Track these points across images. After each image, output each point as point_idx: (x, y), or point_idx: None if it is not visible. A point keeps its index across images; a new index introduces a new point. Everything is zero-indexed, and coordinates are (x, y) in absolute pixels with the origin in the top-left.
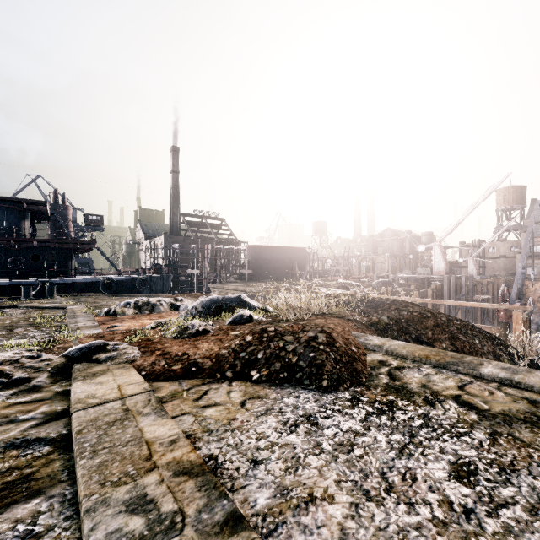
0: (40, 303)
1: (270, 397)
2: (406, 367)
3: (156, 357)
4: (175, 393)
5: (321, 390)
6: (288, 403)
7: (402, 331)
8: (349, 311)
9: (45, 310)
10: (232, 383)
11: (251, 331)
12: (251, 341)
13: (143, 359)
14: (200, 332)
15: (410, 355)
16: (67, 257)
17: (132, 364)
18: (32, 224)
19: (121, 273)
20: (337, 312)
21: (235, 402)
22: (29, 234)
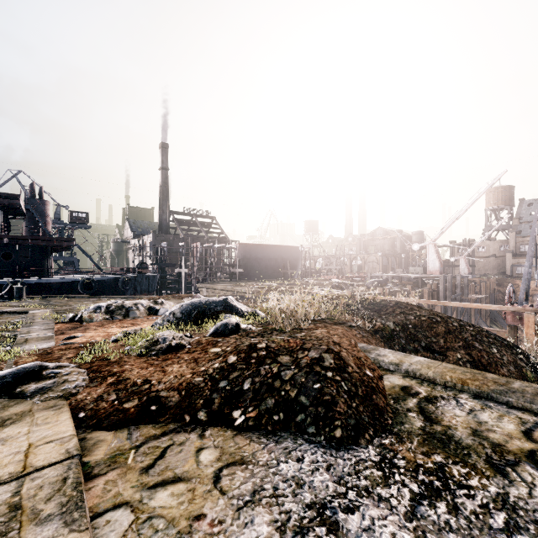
0: (3, 306)
1: (259, 462)
2: (439, 398)
3: (106, 387)
4: (117, 455)
5: (334, 444)
6: (287, 475)
7: (410, 338)
8: (351, 316)
9: (4, 315)
10: (205, 432)
11: (236, 348)
12: (235, 363)
13: (87, 392)
14: (172, 347)
15: (439, 379)
16: (43, 255)
17: (68, 401)
18: (4, 219)
19: (104, 273)
20: (336, 317)
21: (206, 473)
22: (1, 230)
